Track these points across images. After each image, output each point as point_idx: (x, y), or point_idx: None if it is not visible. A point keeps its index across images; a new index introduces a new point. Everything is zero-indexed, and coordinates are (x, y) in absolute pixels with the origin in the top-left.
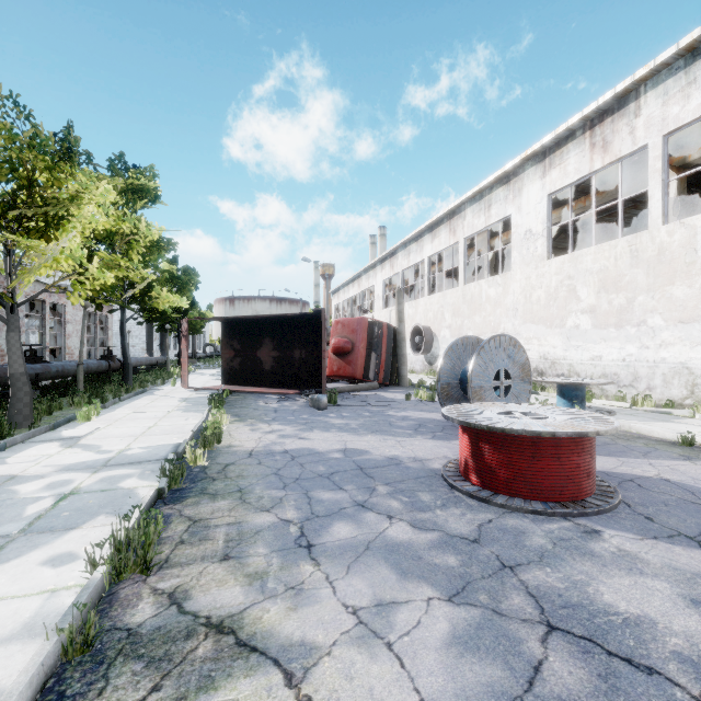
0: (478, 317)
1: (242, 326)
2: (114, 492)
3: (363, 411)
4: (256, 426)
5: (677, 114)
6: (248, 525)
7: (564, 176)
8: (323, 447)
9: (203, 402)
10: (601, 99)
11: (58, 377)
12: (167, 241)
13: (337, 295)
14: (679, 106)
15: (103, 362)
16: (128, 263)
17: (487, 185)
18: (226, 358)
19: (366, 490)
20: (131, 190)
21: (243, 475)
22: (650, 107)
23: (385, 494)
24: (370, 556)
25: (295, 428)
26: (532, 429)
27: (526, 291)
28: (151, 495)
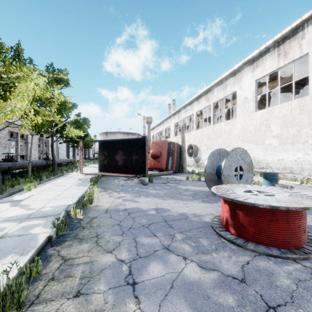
0: (220, 140)
1: (108, 144)
2: (25, 236)
3: (165, 186)
4: (112, 194)
5: None
6: (97, 264)
7: (264, 71)
8: (145, 207)
9: (88, 181)
10: (284, 31)
11: (20, 168)
12: (73, 104)
13: (153, 130)
14: None
15: (44, 161)
16: (49, 112)
17: (225, 77)
18: (101, 159)
19: (169, 236)
20: (56, 79)
21: (100, 225)
22: (310, 34)
23: (180, 240)
24: (174, 295)
25: (131, 195)
26: (273, 205)
27: (244, 127)
28: (42, 241)
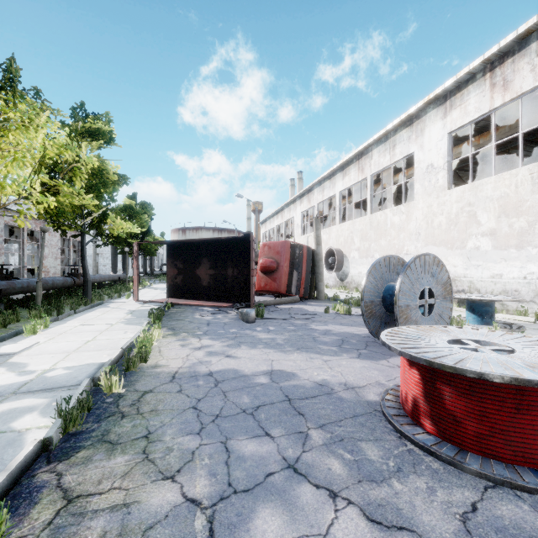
0: (383, 240)
1: (184, 249)
2: None
3: (287, 324)
4: (187, 341)
5: None
6: (138, 511)
7: (465, 115)
8: (249, 368)
9: (146, 314)
10: (503, 41)
11: (24, 292)
12: (120, 177)
13: (265, 225)
14: None
15: (69, 278)
16: (71, 188)
17: (392, 128)
18: (170, 276)
19: (297, 437)
20: (89, 132)
21: (157, 410)
22: None
23: (320, 446)
24: None
25: (223, 344)
26: (525, 377)
27: (428, 218)
28: (27, 453)
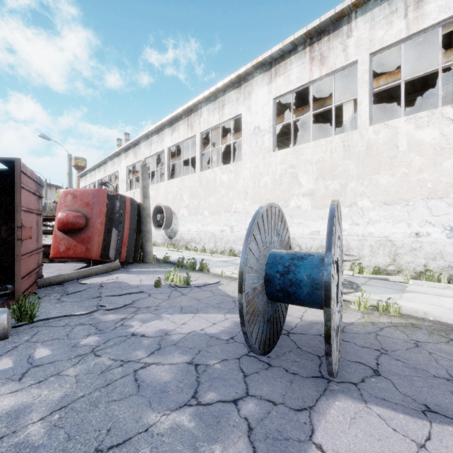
0: (213, 198)
1: None
2: None
3: (85, 329)
4: None
5: (382, 36)
6: None
7: (288, 83)
8: None
9: None
10: (323, 17)
11: None
12: None
13: (85, 178)
14: (384, 30)
15: None
16: None
17: (222, 87)
18: None
19: None
20: None
21: None
22: (360, 30)
23: None
24: None
25: None
26: None
27: (255, 177)
28: None
